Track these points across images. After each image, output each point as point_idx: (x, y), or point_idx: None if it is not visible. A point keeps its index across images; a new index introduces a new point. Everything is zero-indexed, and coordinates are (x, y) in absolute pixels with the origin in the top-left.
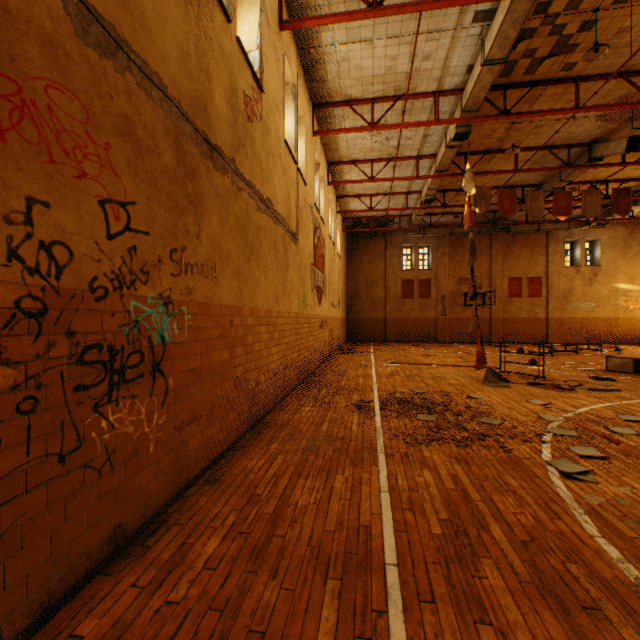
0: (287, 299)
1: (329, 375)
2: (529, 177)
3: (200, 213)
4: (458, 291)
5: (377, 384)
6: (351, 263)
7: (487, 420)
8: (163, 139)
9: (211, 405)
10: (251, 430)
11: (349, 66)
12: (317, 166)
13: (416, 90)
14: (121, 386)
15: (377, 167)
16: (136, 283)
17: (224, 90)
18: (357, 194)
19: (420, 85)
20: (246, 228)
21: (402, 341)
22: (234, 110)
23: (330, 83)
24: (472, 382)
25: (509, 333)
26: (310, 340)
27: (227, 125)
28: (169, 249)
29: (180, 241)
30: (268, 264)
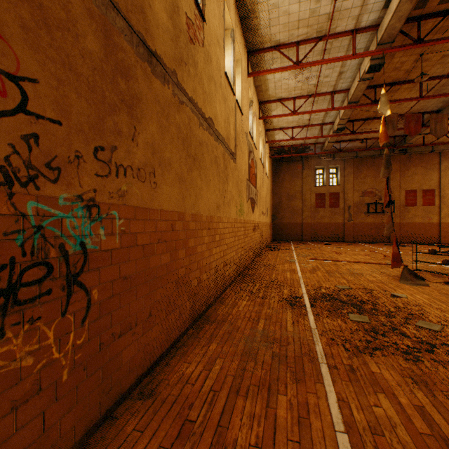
0: (227, 207)
1: (261, 269)
2: (429, 104)
3: (136, 115)
4: (362, 202)
5: (303, 279)
6: (275, 182)
7: (424, 324)
8: (83, 20)
9: (149, 310)
10: (193, 325)
11: (278, 13)
12: (251, 103)
13: (335, 30)
14: (9, 310)
15: (298, 103)
16: (38, 180)
17: (164, 2)
18: (281, 127)
19: (339, 25)
20: (188, 140)
21: (315, 241)
22: (175, 26)
23: (262, 31)
24: (389, 279)
25: (405, 235)
26: (245, 241)
27: (168, 37)
28: (92, 146)
29: (109, 139)
30: (210, 176)
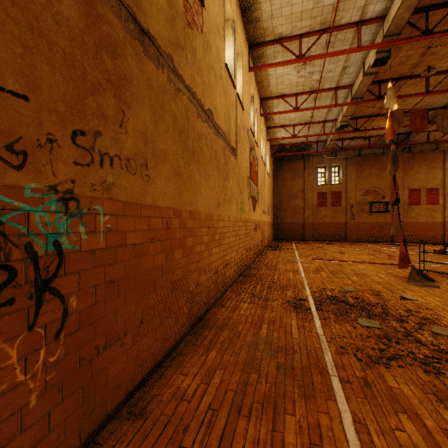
0: (227, 205)
1: (262, 269)
2: (435, 101)
3: (124, 98)
4: (364, 201)
5: (306, 280)
6: (277, 180)
7: (440, 330)
8: None
9: (141, 317)
10: (191, 330)
11: (281, 3)
12: (252, 99)
13: (340, 22)
14: None
15: (300, 100)
16: None
17: None
18: (283, 125)
19: (344, 16)
20: (185, 131)
21: (317, 240)
22: (171, 6)
23: (264, 23)
24: (396, 280)
25: (409, 234)
26: (247, 240)
27: (162, 17)
28: (70, 129)
29: (91, 123)
30: (209, 171)
